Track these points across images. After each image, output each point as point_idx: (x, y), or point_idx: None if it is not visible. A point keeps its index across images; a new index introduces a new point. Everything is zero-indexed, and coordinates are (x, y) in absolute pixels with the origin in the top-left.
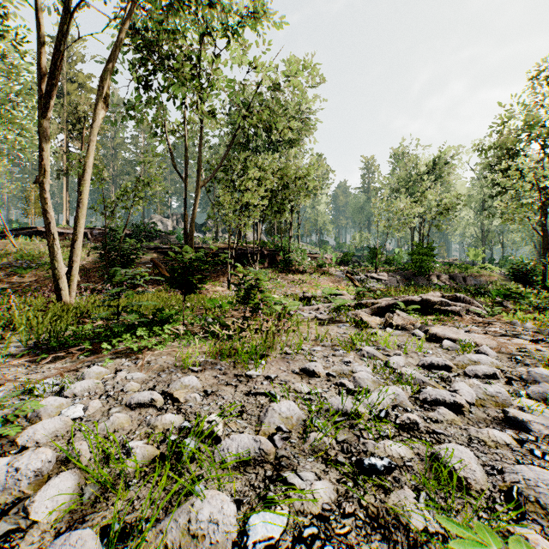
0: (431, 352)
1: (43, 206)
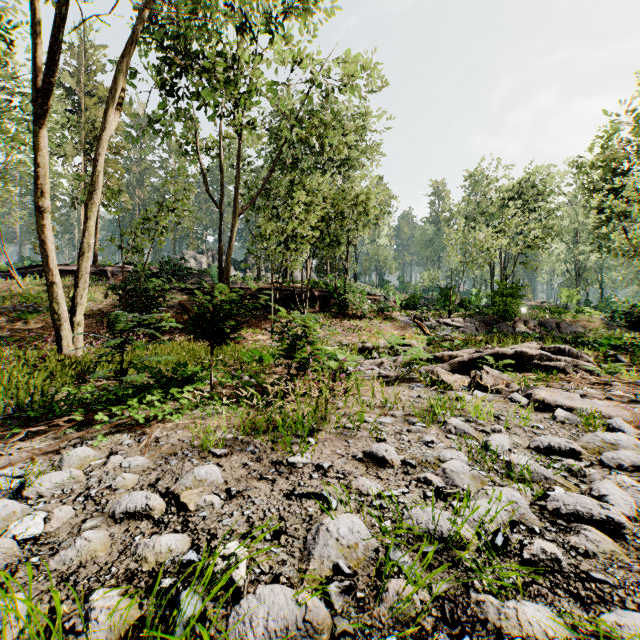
0: (542, 427)
1: (40, 235)
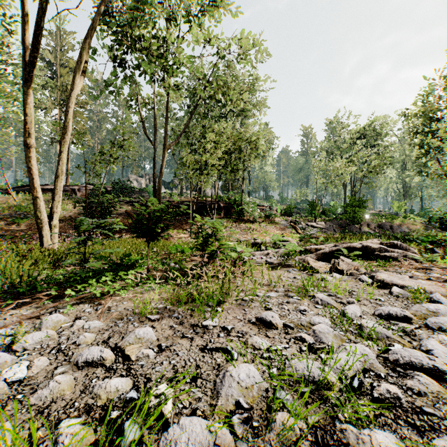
0: (382, 300)
1: (27, 164)
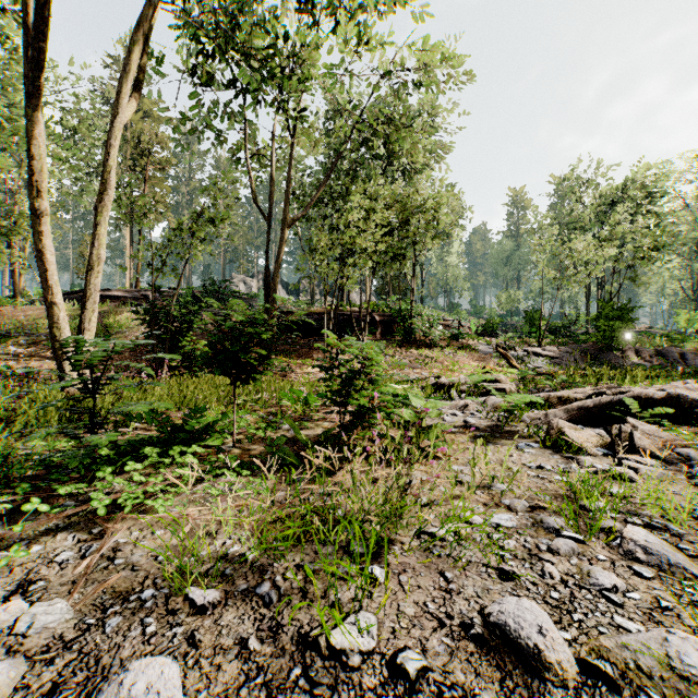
0: None
1: (37, 244)
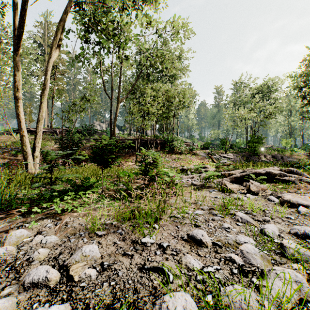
0: (293, 218)
1: (16, 111)
